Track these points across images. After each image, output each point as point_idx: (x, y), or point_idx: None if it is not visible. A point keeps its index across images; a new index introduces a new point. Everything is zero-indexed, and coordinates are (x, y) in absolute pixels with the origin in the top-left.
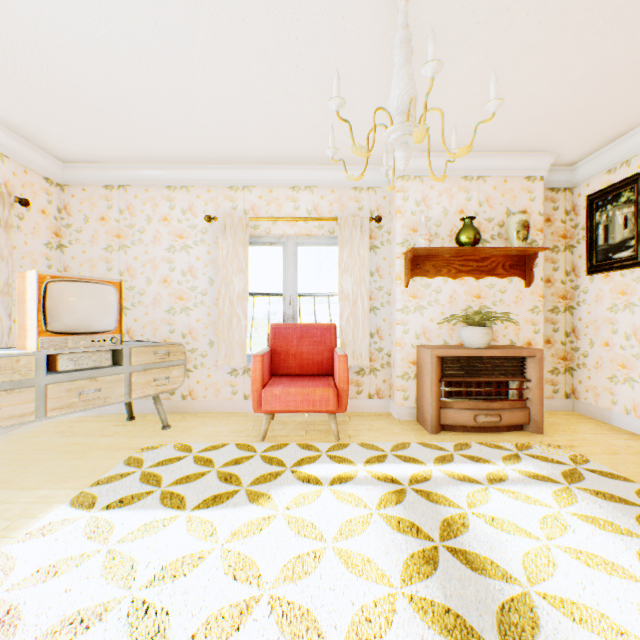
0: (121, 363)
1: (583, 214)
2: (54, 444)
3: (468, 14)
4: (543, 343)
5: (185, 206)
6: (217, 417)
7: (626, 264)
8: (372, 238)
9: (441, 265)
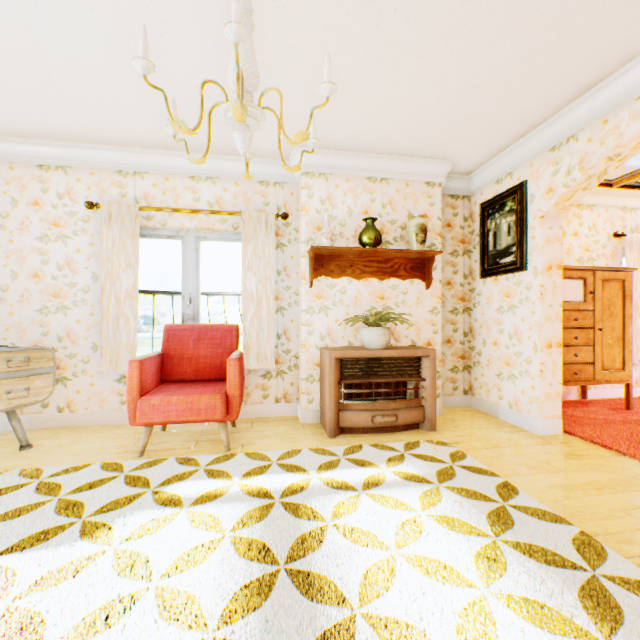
0: None
1: (478, 221)
2: None
3: (336, 1)
4: (444, 343)
5: (62, 189)
6: (99, 431)
7: (509, 269)
8: (279, 235)
9: (346, 265)
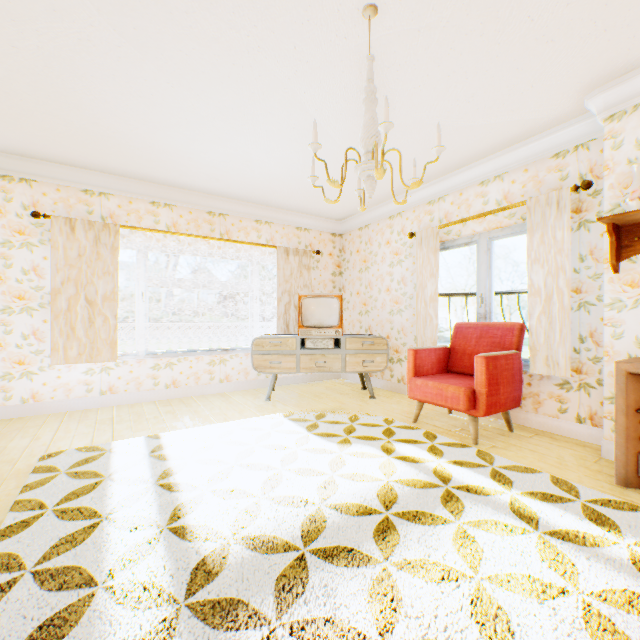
0: (340, 347)
1: None
2: (317, 391)
3: None
4: None
5: (399, 229)
6: (412, 401)
7: None
8: (582, 211)
9: None
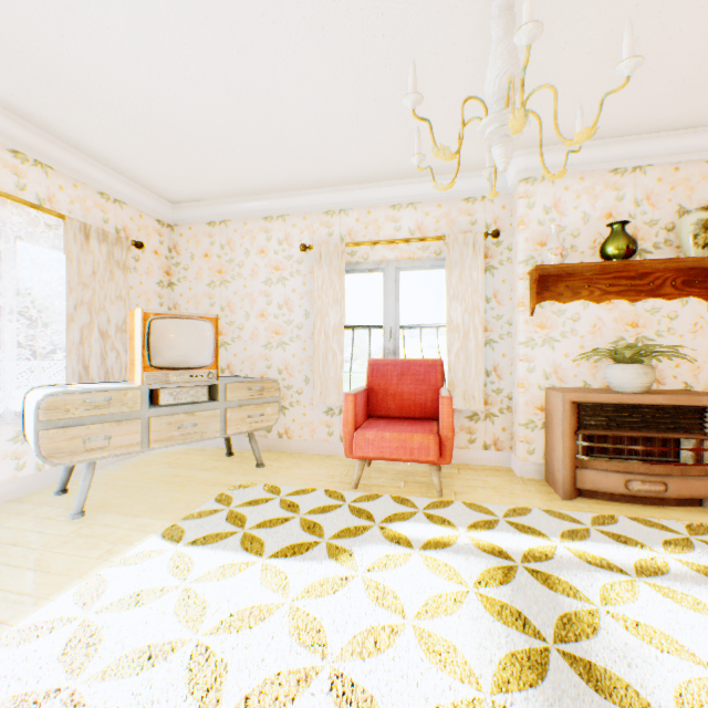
0: (217, 398)
1: None
2: (160, 474)
3: None
4: None
5: (281, 236)
6: (311, 459)
7: None
8: (488, 257)
9: (579, 286)
